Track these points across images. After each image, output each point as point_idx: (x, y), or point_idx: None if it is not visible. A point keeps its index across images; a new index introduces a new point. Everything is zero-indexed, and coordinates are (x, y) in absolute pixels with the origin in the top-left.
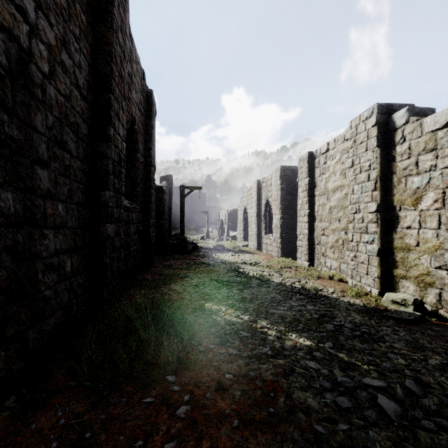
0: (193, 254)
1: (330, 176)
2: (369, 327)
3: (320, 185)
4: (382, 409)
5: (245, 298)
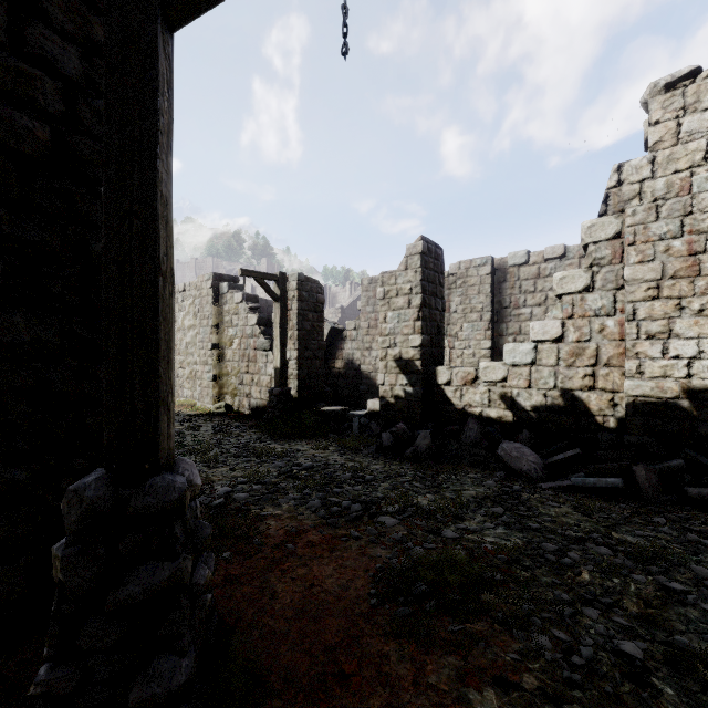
0: None
1: (187, 315)
2: (192, 419)
3: (179, 320)
4: (176, 432)
5: None
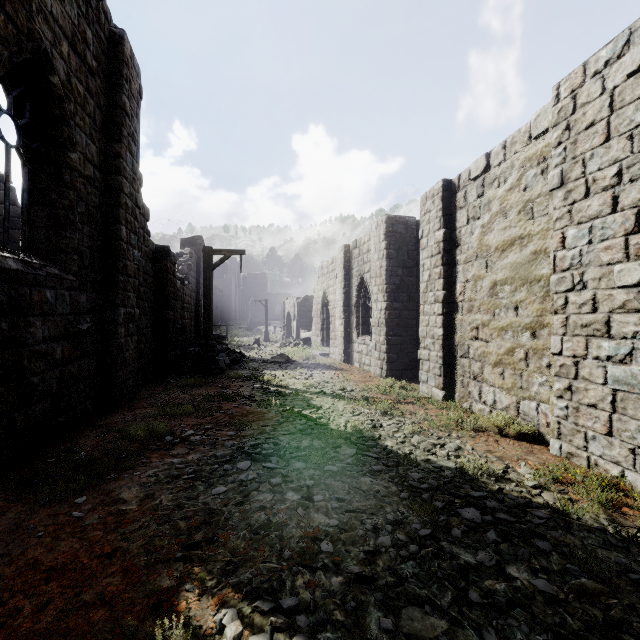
0: (227, 374)
1: (494, 220)
2: None
3: (468, 241)
4: None
5: (316, 534)
